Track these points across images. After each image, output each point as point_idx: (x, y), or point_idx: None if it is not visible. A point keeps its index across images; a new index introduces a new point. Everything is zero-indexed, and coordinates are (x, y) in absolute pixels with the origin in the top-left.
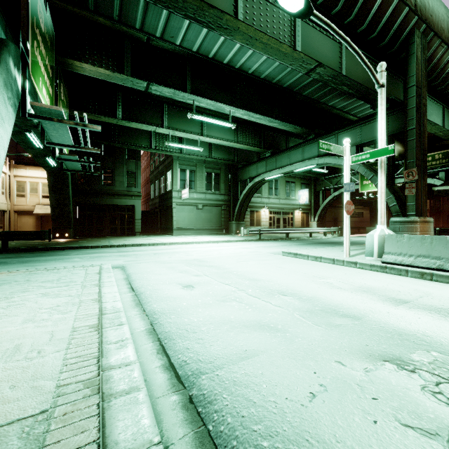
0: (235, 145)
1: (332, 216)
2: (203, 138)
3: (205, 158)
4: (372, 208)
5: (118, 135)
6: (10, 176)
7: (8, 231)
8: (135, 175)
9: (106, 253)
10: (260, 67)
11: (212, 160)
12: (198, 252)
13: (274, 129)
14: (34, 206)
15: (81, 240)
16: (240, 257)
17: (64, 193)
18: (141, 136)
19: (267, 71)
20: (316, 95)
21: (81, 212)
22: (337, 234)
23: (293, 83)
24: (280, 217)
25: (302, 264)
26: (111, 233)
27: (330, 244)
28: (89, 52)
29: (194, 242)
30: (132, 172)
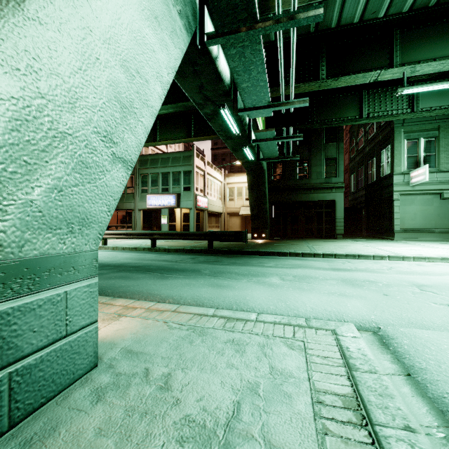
0: None
1: None
2: None
3: None
4: None
5: (316, 113)
6: (224, 184)
7: (212, 231)
8: (336, 161)
9: (314, 270)
10: None
11: None
12: None
13: None
14: (239, 208)
15: (276, 242)
16: None
17: (261, 191)
18: (346, 106)
19: None
20: None
21: (275, 212)
22: None
23: None
24: None
25: None
26: (306, 234)
27: None
28: None
29: None
30: (331, 158)
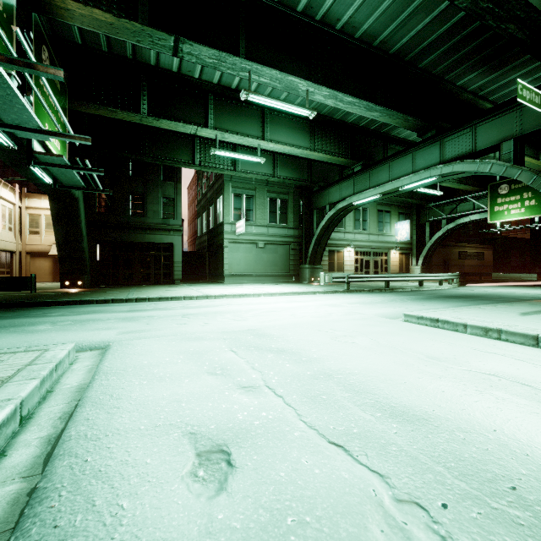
0: (310, 155)
1: (441, 258)
2: (264, 144)
3: (268, 178)
4: (496, 246)
5: (149, 145)
6: (21, 208)
7: None
8: (174, 202)
9: (106, 313)
10: (356, 16)
11: (277, 180)
12: (256, 312)
13: (367, 132)
14: (50, 246)
15: (95, 290)
16: (332, 326)
17: (73, 225)
18: (180, 147)
19: (366, 24)
20: (440, 67)
21: (103, 253)
22: (456, 283)
23: (406, 46)
24: (370, 259)
25: (476, 347)
26: (142, 280)
27: (467, 299)
28: None
29: (252, 294)
30: (169, 198)
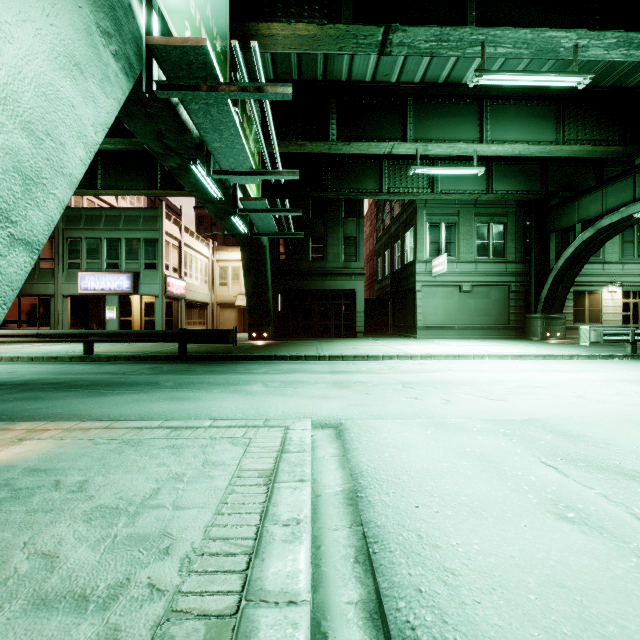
0: (556, 151)
1: None
2: (483, 148)
3: (479, 197)
4: None
5: (332, 179)
6: (213, 261)
7: (186, 330)
8: (356, 241)
9: (309, 374)
10: None
11: (492, 198)
12: (507, 387)
13: None
14: (235, 297)
15: (280, 343)
16: None
17: (260, 274)
18: (365, 175)
19: None
20: None
21: (283, 303)
22: None
23: None
24: None
25: None
26: (321, 332)
27: None
28: (282, 5)
29: (471, 355)
30: (351, 237)
